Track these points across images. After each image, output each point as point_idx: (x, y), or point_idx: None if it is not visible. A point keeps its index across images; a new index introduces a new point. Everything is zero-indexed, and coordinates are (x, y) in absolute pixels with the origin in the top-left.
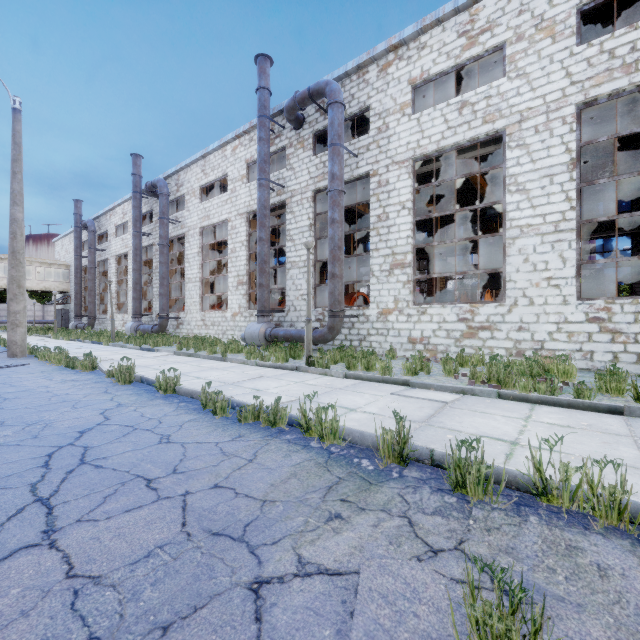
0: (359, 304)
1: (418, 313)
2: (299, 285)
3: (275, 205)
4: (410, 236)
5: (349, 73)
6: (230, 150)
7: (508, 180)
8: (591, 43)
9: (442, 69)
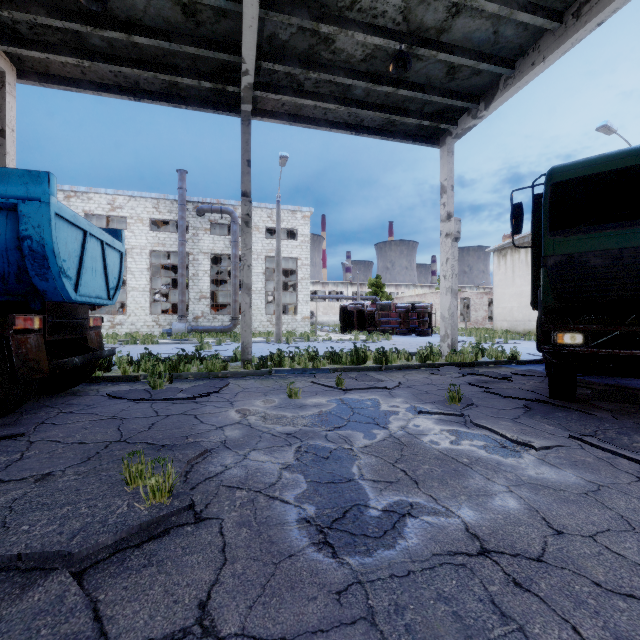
0: None
1: None
2: None
3: None
4: None
5: None
6: None
7: (128, 269)
8: (154, 232)
9: (100, 214)
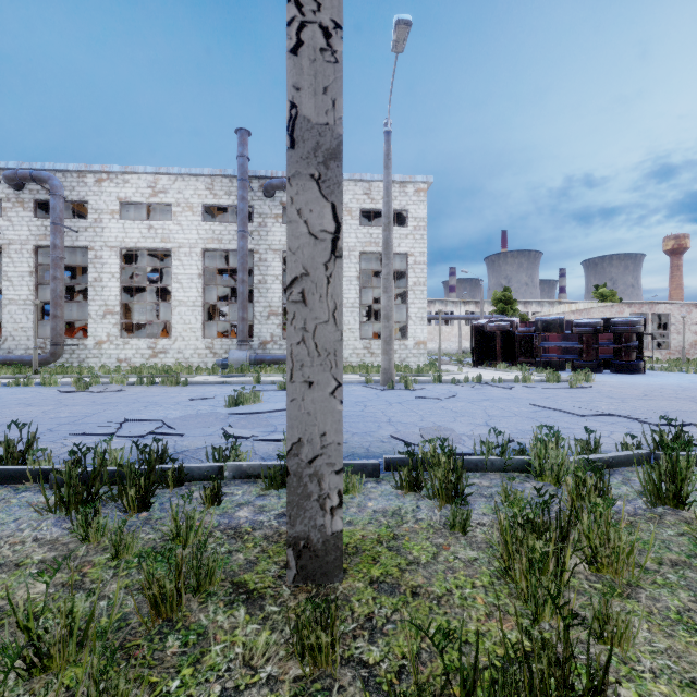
0: (83, 335)
1: (124, 344)
2: (19, 319)
3: None
4: (118, 295)
5: (70, 171)
6: None
7: (174, 276)
8: (207, 223)
9: (139, 201)
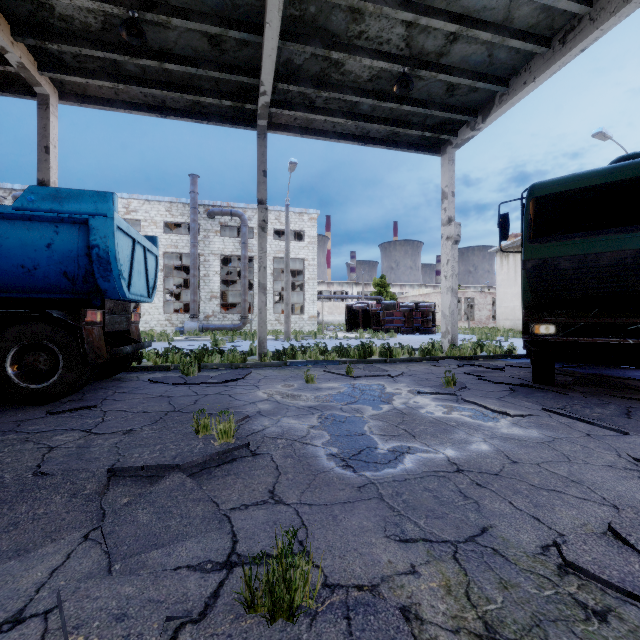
0: None
1: None
2: None
3: None
4: None
5: None
6: None
7: None
8: (167, 234)
9: None
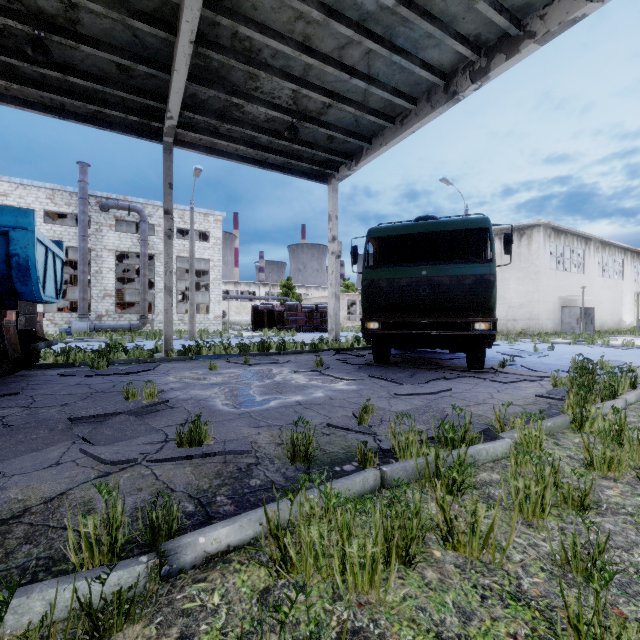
0: None
1: None
2: None
3: None
4: None
5: None
6: None
7: None
8: (48, 225)
9: None
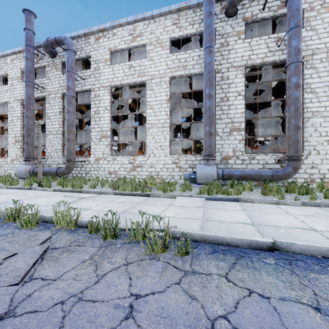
0: None
1: (112, 160)
2: (54, 144)
3: (40, 98)
4: (109, 123)
5: (80, 36)
6: (10, 60)
7: (147, 103)
8: (174, 54)
9: (122, 47)
